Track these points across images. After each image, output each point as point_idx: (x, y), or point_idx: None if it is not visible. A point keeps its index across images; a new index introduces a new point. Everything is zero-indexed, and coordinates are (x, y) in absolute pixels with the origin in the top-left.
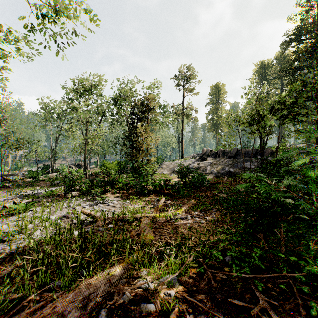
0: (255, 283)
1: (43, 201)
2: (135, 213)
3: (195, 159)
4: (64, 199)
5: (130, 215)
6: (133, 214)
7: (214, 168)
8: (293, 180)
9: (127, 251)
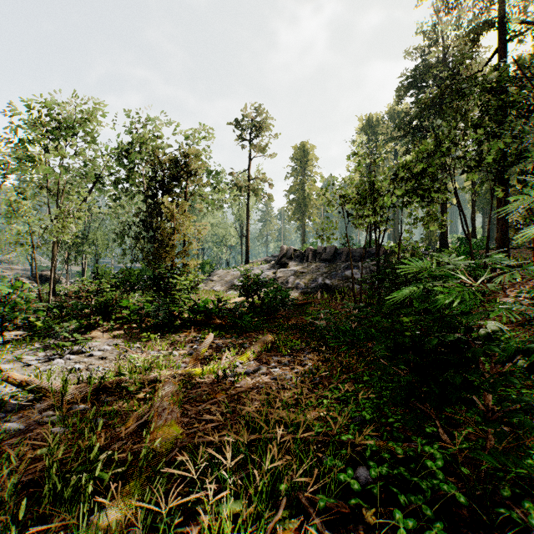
0: None
1: None
2: (149, 370)
3: (268, 265)
4: None
5: (132, 378)
6: (143, 373)
7: (301, 279)
8: None
9: (85, 503)
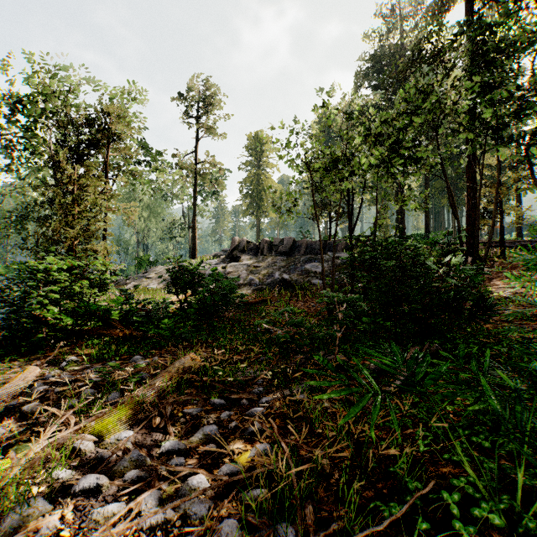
0: None
1: None
2: None
3: (218, 260)
4: None
5: None
6: None
7: (255, 274)
8: None
9: None
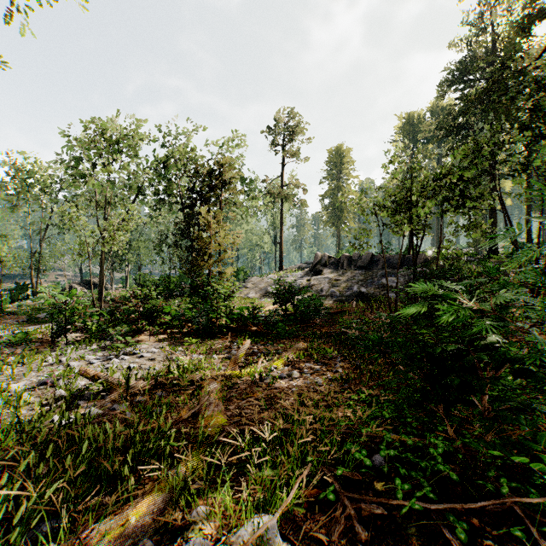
0: (449, 522)
1: (6, 354)
2: (194, 371)
3: (302, 272)
4: (52, 349)
5: (181, 376)
6: (188, 373)
7: (336, 287)
8: (523, 293)
9: (164, 460)
